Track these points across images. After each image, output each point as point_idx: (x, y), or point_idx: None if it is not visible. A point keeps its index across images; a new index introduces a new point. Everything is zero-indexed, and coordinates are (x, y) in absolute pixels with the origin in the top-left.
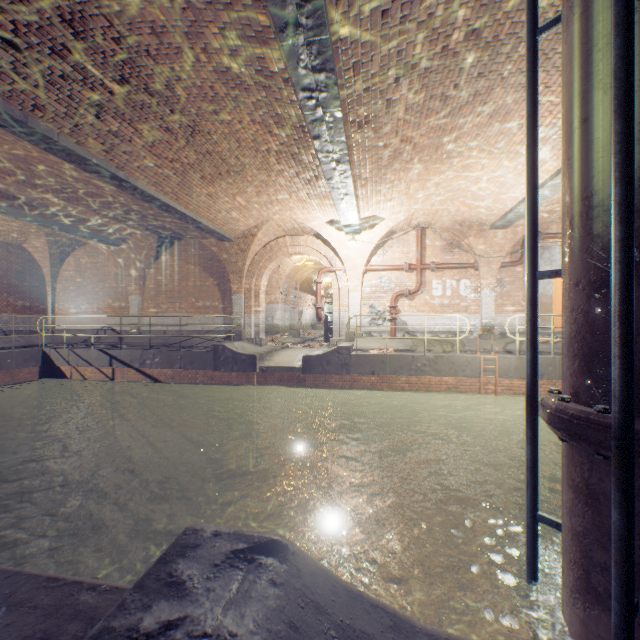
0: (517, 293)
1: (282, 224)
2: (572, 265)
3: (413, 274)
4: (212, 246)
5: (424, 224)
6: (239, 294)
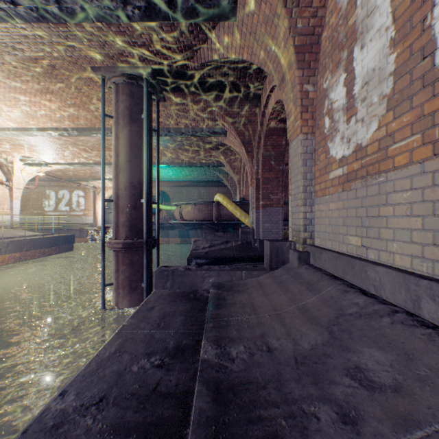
0: None
1: None
2: (126, 200)
3: None
4: None
5: None
6: None
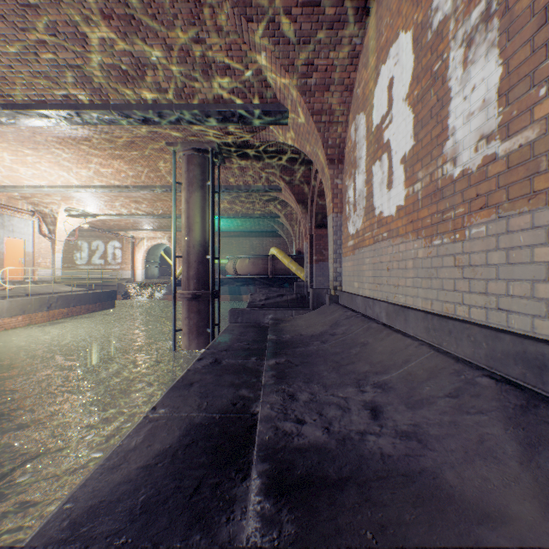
0: None
1: None
2: (194, 256)
3: None
4: None
5: None
6: None
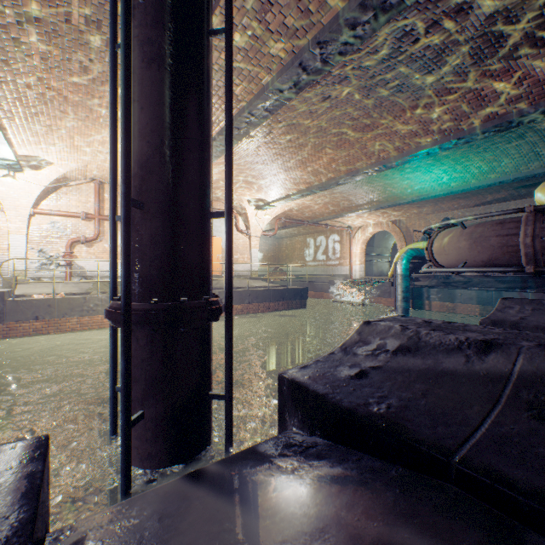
0: None
1: None
2: None
3: (92, 223)
4: None
5: (102, 179)
6: None
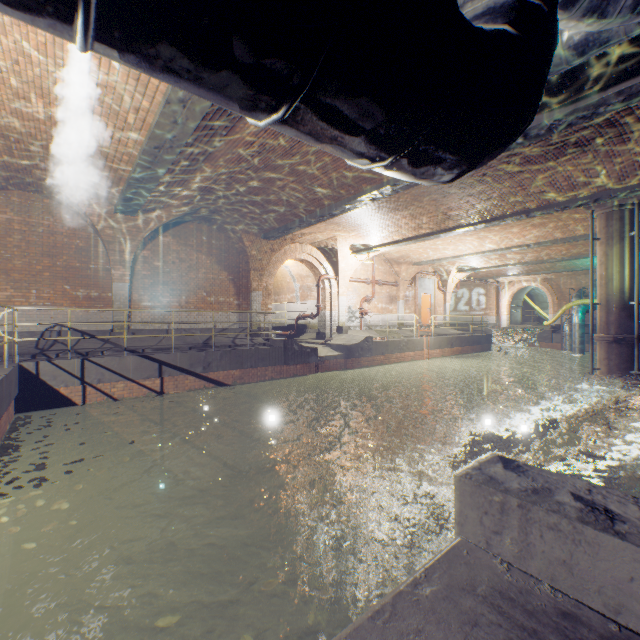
0: (410, 302)
1: (317, 236)
2: (614, 303)
3: (370, 286)
4: (247, 240)
5: (382, 254)
6: (258, 291)
